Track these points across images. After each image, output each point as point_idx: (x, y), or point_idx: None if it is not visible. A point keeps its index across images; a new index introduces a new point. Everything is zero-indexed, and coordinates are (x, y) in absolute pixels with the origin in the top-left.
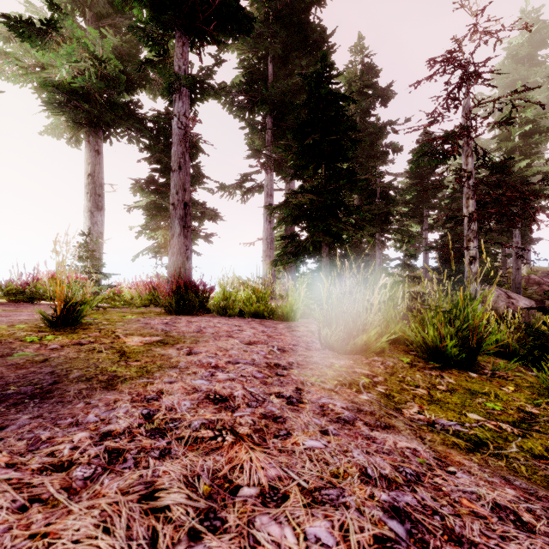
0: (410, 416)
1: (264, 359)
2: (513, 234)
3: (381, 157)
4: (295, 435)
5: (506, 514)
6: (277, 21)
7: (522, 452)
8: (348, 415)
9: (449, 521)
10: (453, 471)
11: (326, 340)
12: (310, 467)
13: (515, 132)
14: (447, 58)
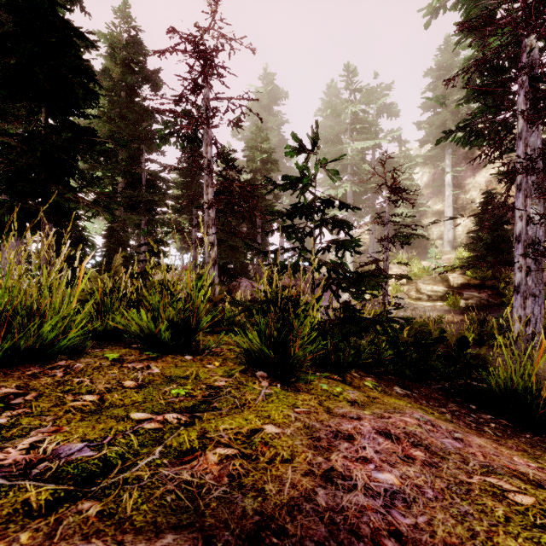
0: None
1: None
2: (257, 237)
3: (147, 142)
4: None
5: None
6: None
7: (162, 458)
8: None
9: None
10: None
11: None
12: None
13: (257, 157)
14: (189, 38)
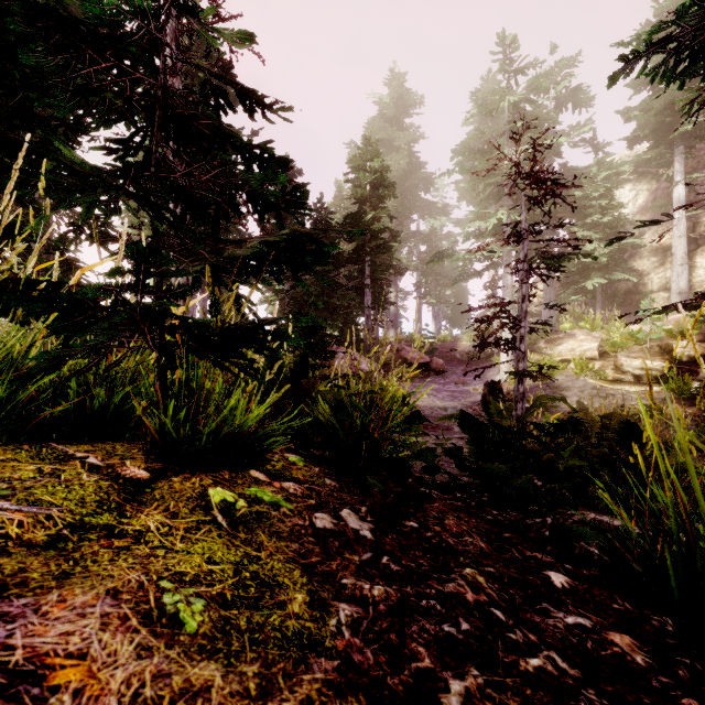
0: None
1: None
2: (365, 292)
3: None
4: None
5: None
6: None
7: None
8: None
9: None
10: None
11: None
12: None
13: (364, 180)
14: None
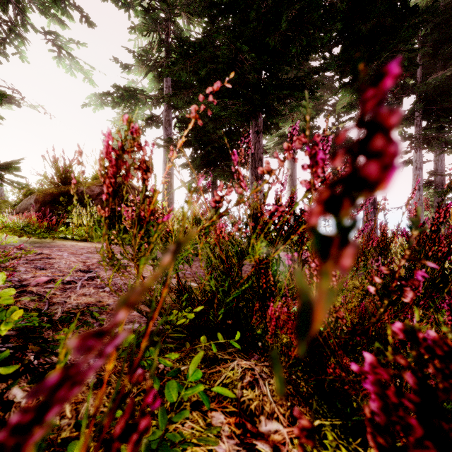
0: None
1: None
2: None
3: None
4: None
5: None
6: (426, 25)
7: None
8: None
9: None
10: None
11: None
12: None
13: None
14: None
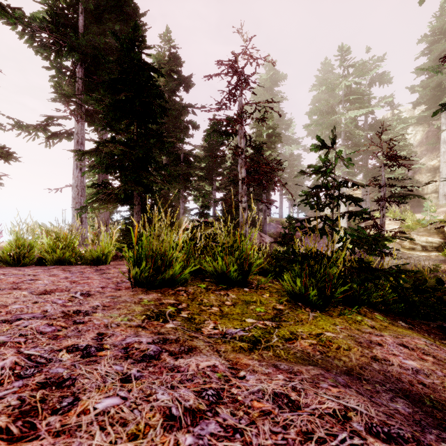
0: (208, 333)
1: (61, 309)
2: (263, 197)
3: (184, 130)
4: (85, 399)
5: (282, 400)
6: None
7: (280, 340)
8: (154, 350)
9: (248, 433)
10: (243, 375)
11: (136, 279)
12: (99, 443)
13: (264, 132)
14: (229, 64)
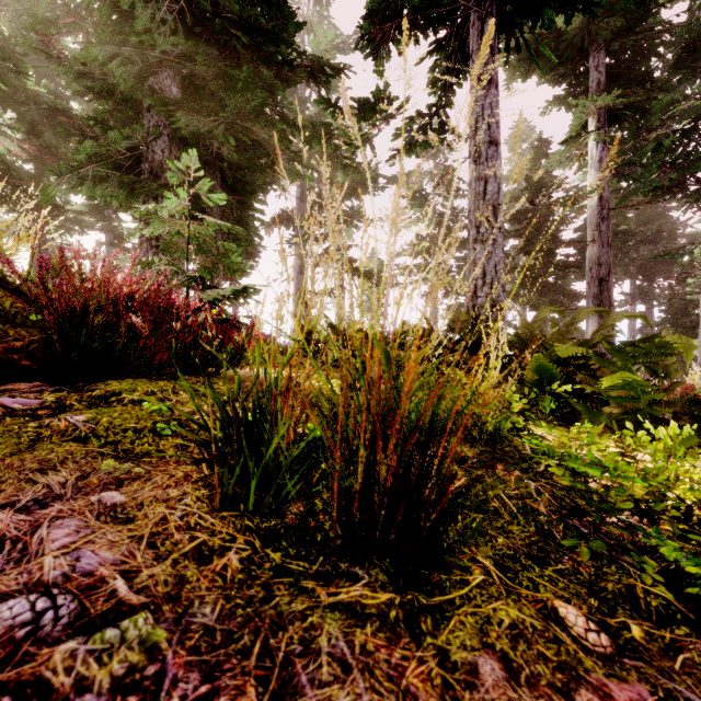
0: None
1: None
2: None
3: None
4: None
5: None
6: None
7: None
8: None
9: None
10: None
11: None
12: None
13: None
14: None
